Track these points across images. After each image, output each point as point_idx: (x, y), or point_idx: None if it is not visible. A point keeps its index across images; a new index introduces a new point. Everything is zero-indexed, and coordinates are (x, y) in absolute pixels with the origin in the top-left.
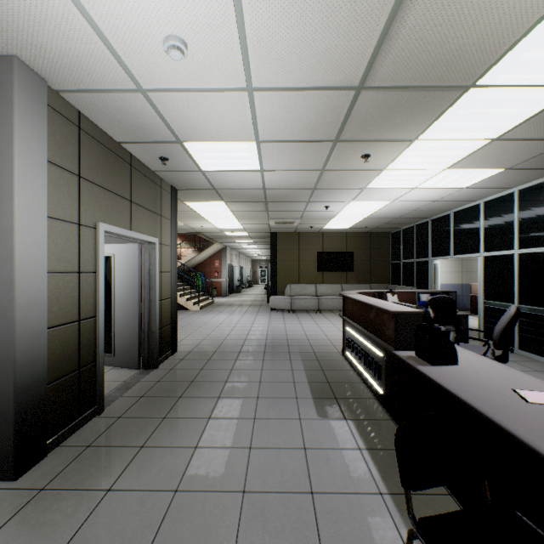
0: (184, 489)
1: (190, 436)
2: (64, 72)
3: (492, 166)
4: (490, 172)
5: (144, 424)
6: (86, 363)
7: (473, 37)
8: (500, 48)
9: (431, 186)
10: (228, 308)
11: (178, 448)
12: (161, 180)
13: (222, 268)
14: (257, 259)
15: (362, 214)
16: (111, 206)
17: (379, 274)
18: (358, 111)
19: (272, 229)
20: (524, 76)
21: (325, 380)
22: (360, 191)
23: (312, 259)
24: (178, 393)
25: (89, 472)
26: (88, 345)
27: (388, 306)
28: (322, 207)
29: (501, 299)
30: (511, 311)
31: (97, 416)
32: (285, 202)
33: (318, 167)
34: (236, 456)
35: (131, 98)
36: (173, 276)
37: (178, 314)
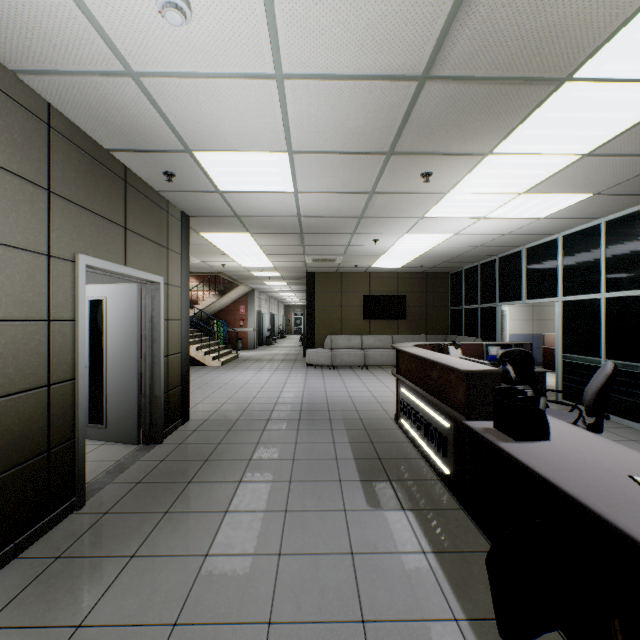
0: (187, 621)
1: (200, 539)
2: (19, 42)
3: (578, 190)
4: (574, 199)
5: (139, 522)
6: (59, 442)
7: (577, 5)
8: (611, 22)
9: (502, 215)
10: (255, 363)
11: (181, 557)
12: (168, 203)
13: (248, 315)
14: (291, 305)
15: (418, 250)
16: (97, 234)
17: (436, 322)
18: (420, 112)
19: (309, 267)
20: (634, 67)
21: (376, 456)
22: (417, 221)
23: (357, 305)
24: (187, 476)
25: (54, 598)
26: (63, 418)
27: (457, 363)
28: (370, 241)
29: (584, 353)
30: (607, 369)
31: (75, 512)
32: (324, 234)
33: (366, 189)
34: (261, 567)
35: (118, 85)
36: (184, 325)
37: (194, 372)
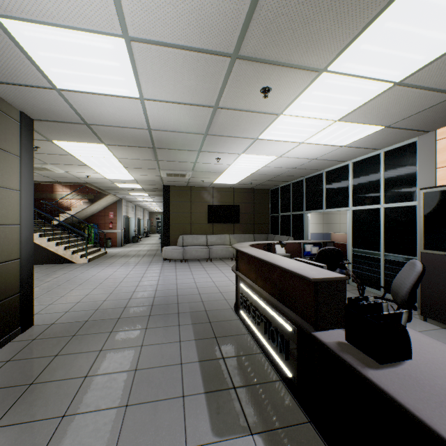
0: None
1: None
2: None
3: (377, 121)
4: (371, 130)
5: None
6: None
7: None
8: None
9: (317, 141)
10: (120, 259)
11: None
12: None
13: (117, 219)
14: (154, 212)
15: (250, 170)
16: None
17: (261, 225)
18: None
19: (164, 181)
20: None
21: (220, 354)
22: (252, 142)
23: (203, 212)
24: None
25: None
26: None
27: (299, 268)
28: (213, 159)
29: (368, 248)
30: (418, 267)
31: None
32: (175, 150)
33: (211, 102)
34: None
35: None
36: (25, 230)
37: (60, 269)
